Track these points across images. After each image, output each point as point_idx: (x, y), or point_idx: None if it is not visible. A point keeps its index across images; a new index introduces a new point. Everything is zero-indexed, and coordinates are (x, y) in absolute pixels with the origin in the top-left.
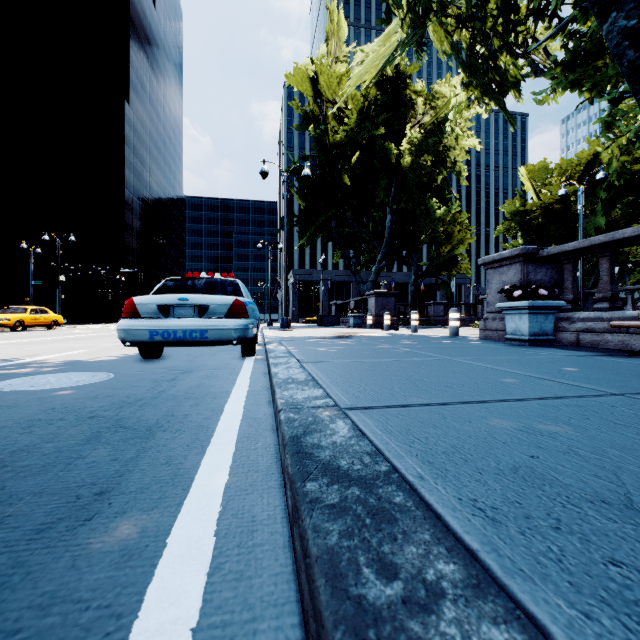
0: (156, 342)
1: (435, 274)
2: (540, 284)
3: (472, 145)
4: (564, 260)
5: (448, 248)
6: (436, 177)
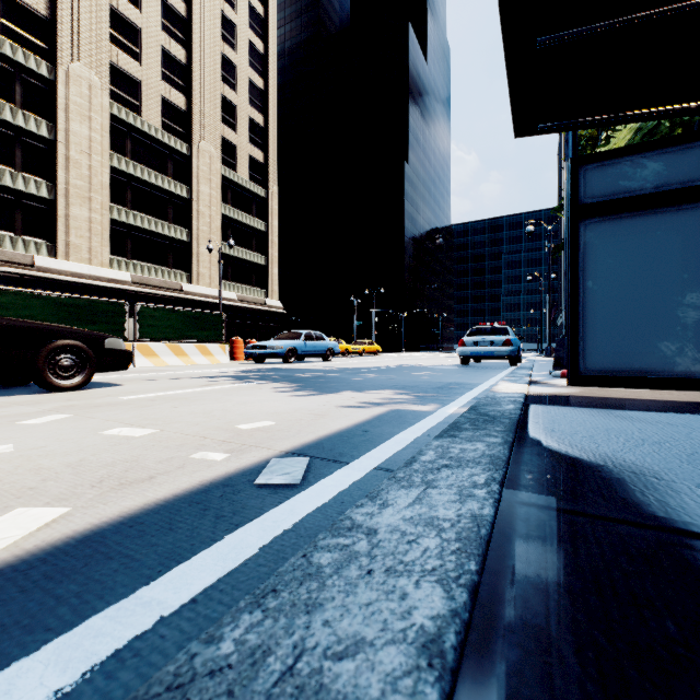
0: (472, 356)
1: None
2: None
3: None
4: None
5: None
6: None
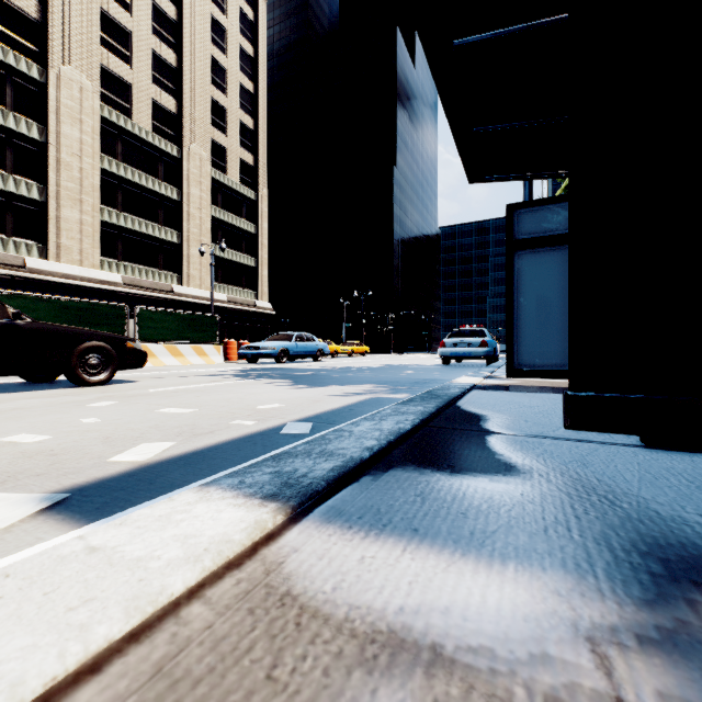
0: (452, 356)
1: None
2: None
3: None
4: None
5: None
6: None
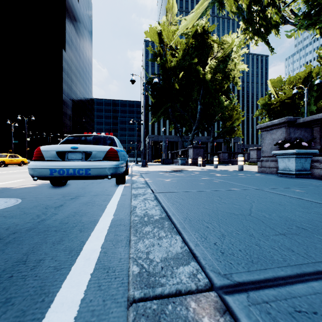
0: (55, 177)
1: (223, 137)
2: (301, 139)
3: (243, 68)
4: (314, 125)
5: (230, 123)
6: (224, 85)
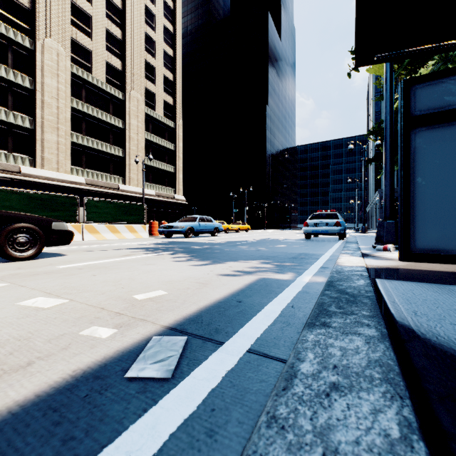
0: (313, 233)
1: None
2: None
3: None
4: None
5: None
6: None
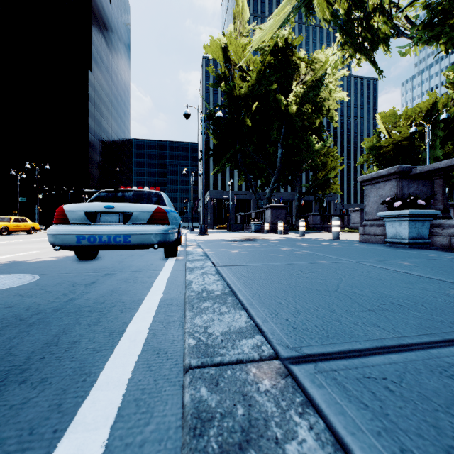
0: (83, 246)
1: (313, 193)
2: (416, 196)
3: (341, 97)
4: (435, 176)
5: (323, 174)
6: (315, 121)
